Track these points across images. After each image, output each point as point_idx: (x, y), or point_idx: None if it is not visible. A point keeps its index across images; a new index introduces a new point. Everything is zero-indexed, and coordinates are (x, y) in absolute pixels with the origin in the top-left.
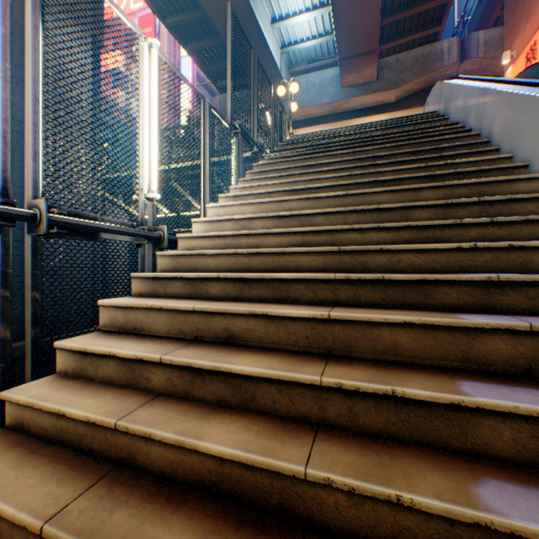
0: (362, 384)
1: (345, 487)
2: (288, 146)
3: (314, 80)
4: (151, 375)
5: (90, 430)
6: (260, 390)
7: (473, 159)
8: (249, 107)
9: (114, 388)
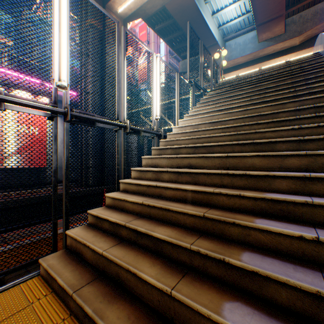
0: (235, 172)
1: (224, 193)
2: (219, 87)
3: (239, 41)
4: (163, 176)
5: (147, 189)
6: (200, 177)
7: (323, 83)
8: (198, 65)
9: (151, 181)
